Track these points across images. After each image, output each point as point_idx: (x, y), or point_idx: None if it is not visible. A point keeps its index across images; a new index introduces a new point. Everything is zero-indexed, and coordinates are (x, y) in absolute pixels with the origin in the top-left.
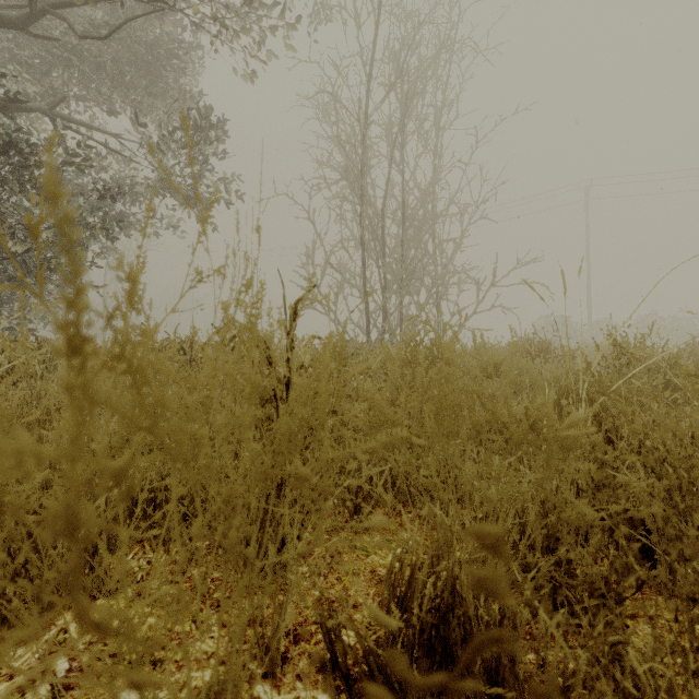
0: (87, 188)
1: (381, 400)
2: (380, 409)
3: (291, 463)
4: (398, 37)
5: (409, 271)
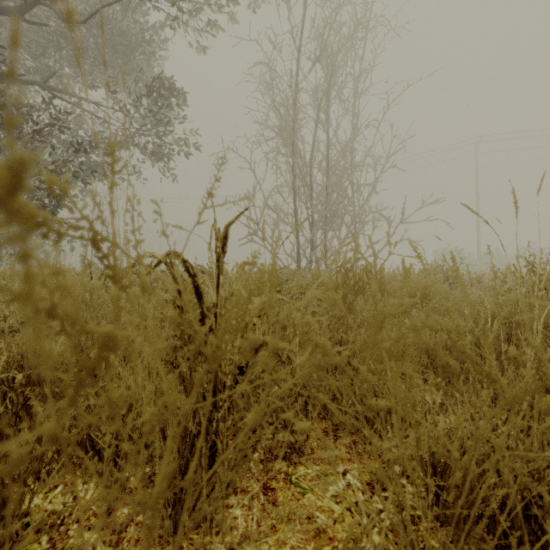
0: (71, 144)
1: (324, 339)
2: (323, 349)
3: (220, 400)
4: (323, 19)
5: (332, 211)
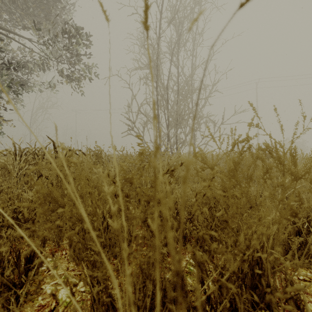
0: None
1: None
2: None
3: None
4: None
5: (180, 116)
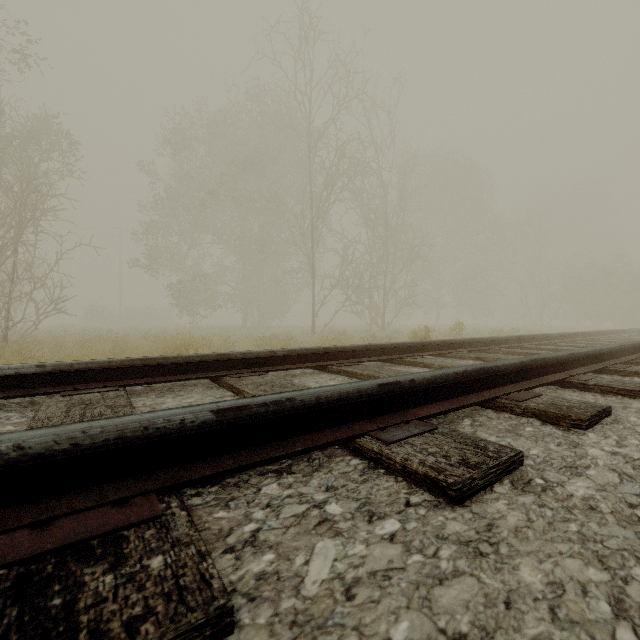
0: None
1: None
2: None
3: None
4: None
5: None
